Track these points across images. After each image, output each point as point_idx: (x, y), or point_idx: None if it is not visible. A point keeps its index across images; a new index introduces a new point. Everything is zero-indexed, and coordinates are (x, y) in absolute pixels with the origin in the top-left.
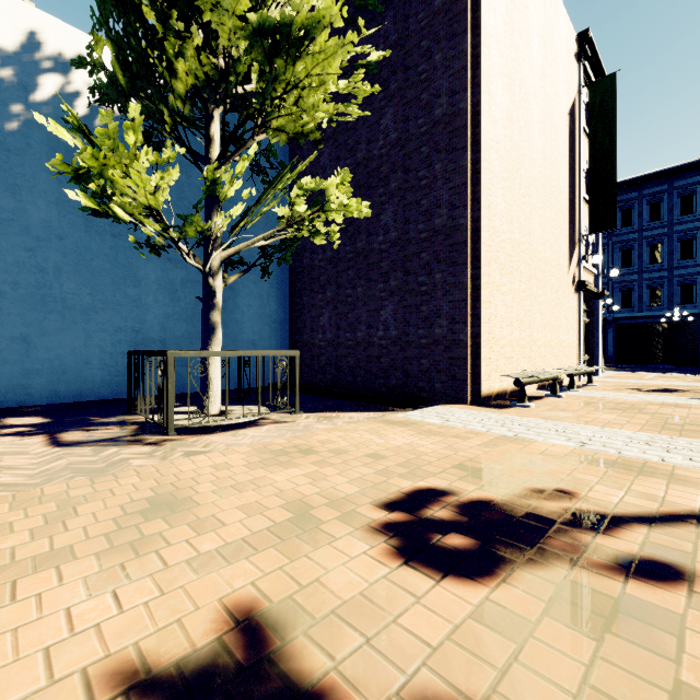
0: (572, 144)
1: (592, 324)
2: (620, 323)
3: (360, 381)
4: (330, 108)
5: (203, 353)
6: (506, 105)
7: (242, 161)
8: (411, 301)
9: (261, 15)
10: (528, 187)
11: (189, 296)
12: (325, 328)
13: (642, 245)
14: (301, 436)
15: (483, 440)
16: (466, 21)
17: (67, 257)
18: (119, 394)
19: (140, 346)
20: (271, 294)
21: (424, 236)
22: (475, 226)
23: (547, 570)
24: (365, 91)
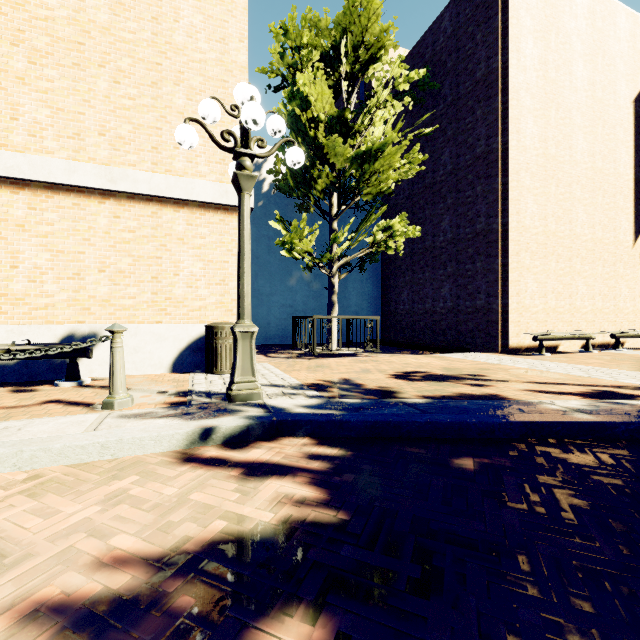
0: None
1: None
2: None
3: (427, 338)
4: (396, 176)
5: (329, 317)
6: (539, 131)
7: (347, 226)
8: (461, 282)
9: (356, 151)
10: (568, 185)
11: (318, 284)
12: (404, 302)
13: None
14: (375, 358)
15: (475, 364)
16: (497, 87)
17: (260, 268)
18: (283, 341)
19: (293, 314)
20: (368, 279)
21: (470, 237)
22: (505, 229)
23: (439, 382)
24: (419, 159)
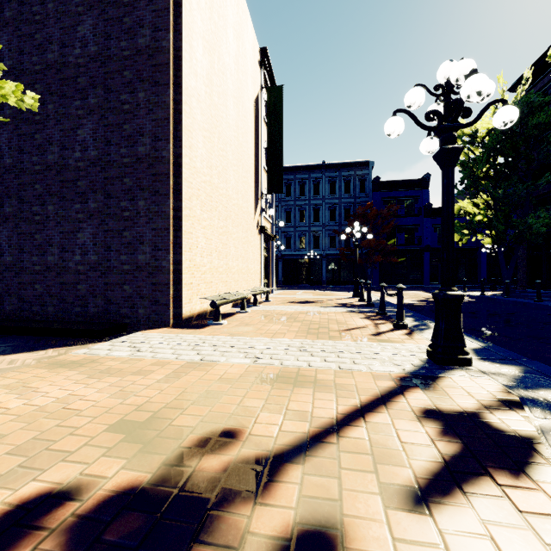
0: (257, 126)
1: (269, 257)
2: (285, 258)
3: (51, 310)
4: None
5: None
6: (207, 67)
7: None
8: (113, 225)
9: None
10: (225, 144)
11: None
12: (2, 250)
13: (296, 209)
14: None
15: (168, 371)
16: None
17: None
18: None
19: None
20: None
21: (127, 161)
22: (177, 162)
23: None
24: None
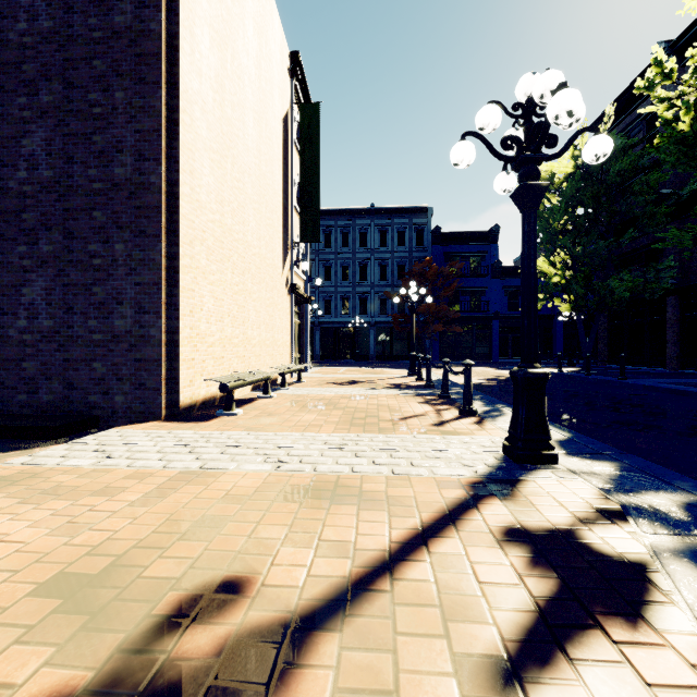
0: (286, 153)
1: (303, 325)
2: (324, 326)
3: None
4: None
5: None
6: (216, 65)
7: None
8: (77, 277)
9: None
10: (243, 173)
11: None
12: None
13: (338, 265)
14: None
15: (150, 486)
16: None
17: None
18: None
19: None
20: None
21: (99, 187)
22: (172, 191)
23: None
24: None
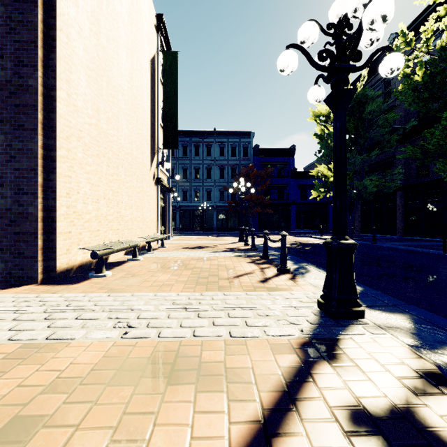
0: (153, 84)
1: (166, 207)
2: (182, 208)
3: None
4: None
5: None
6: (92, 3)
7: None
8: None
9: None
10: (117, 91)
11: None
12: None
13: (192, 167)
14: None
15: None
16: None
17: None
18: None
19: None
20: None
21: None
22: (49, 94)
23: None
24: None
